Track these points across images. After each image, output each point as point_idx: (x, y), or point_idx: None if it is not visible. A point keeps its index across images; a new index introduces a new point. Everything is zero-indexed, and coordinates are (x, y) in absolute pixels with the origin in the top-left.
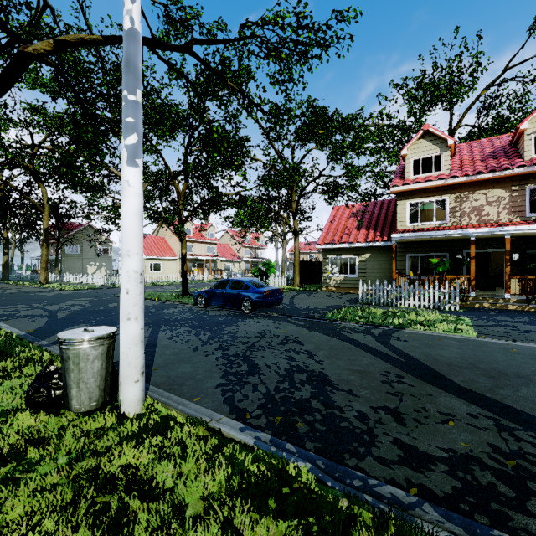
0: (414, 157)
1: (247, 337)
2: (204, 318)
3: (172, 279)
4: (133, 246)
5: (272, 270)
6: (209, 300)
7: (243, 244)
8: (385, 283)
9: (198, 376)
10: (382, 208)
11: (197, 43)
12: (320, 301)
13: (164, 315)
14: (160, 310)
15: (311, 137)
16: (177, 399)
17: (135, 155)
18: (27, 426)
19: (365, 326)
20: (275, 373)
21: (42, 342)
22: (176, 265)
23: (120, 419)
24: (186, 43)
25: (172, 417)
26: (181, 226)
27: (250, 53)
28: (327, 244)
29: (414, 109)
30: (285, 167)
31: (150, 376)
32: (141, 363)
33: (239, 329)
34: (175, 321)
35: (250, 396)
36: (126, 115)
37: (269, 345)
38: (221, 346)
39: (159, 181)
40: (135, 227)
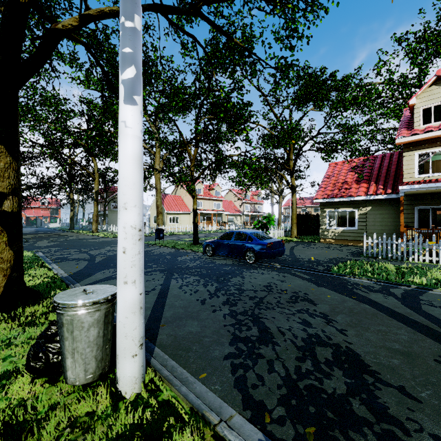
0: (425, 106)
1: (253, 291)
2: (212, 267)
3: (186, 229)
4: (130, 197)
5: (272, 222)
6: (216, 249)
7: (243, 201)
8: (394, 237)
9: (205, 339)
10: (383, 161)
11: (205, 4)
12: (320, 253)
13: (177, 262)
14: (174, 257)
15: (309, 99)
16: (182, 373)
17: (132, 91)
18: (16, 402)
19: (380, 283)
20: (292, 344)
21: (76, 284)
22: (189, 218)
23: (114, 401)
24: (194, 4)
25: (174, 404)
26: (192, 184)
27: (256, 7)
28: (324, 199)
29: (419, 59)
30: (284, 128)
31: (157, 334)
32: (140, 333)
33: (245, 281)
34: (186, 269)
35: (266, 380)
36: (122, 45)
37: (277, 302)
38: (228, 300)
39: (175, 148)
40: (132, 175)
